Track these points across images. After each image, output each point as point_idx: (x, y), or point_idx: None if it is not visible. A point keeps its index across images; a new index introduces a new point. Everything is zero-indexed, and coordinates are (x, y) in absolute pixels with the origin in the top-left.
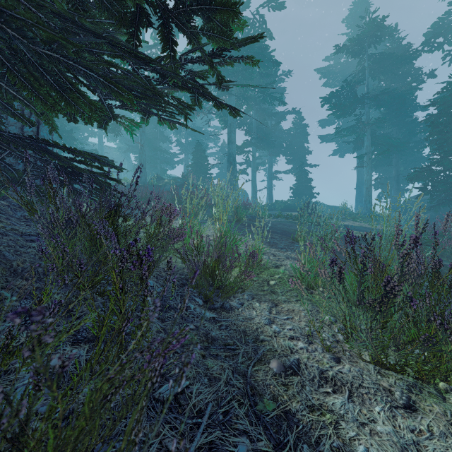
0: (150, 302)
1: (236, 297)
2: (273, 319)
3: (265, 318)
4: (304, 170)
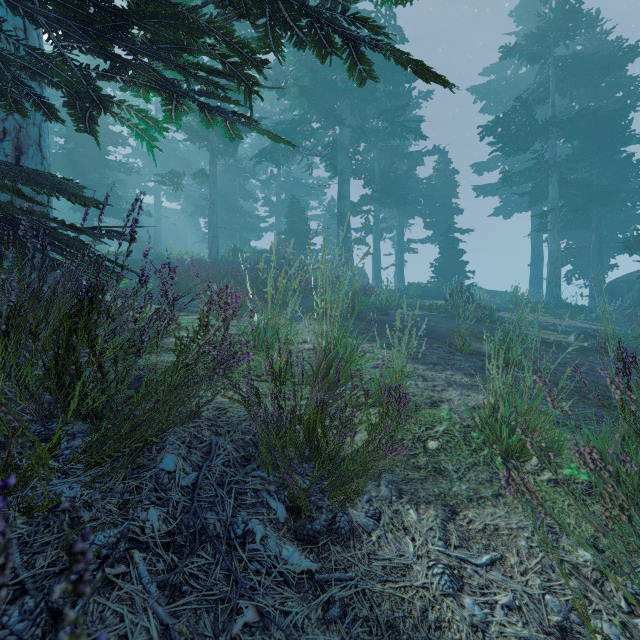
0: (156, 525)
1: (363, 494)
2: (459, 569)
3: (441, 573)
4: (452, 238)
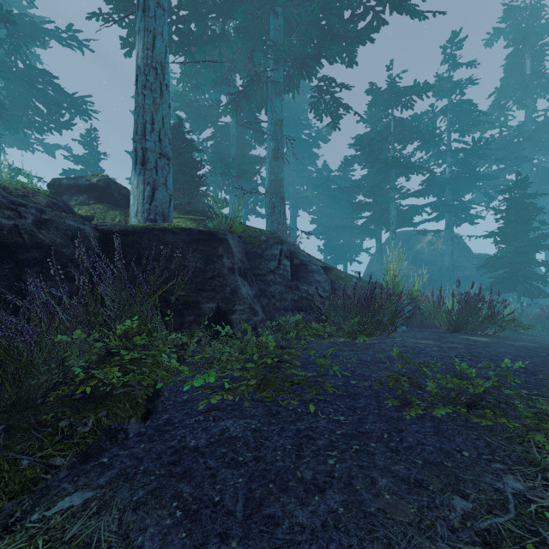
0: None
1: None
2: None
3: None
4: None
